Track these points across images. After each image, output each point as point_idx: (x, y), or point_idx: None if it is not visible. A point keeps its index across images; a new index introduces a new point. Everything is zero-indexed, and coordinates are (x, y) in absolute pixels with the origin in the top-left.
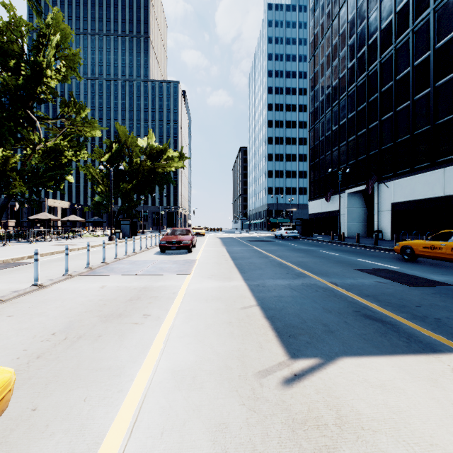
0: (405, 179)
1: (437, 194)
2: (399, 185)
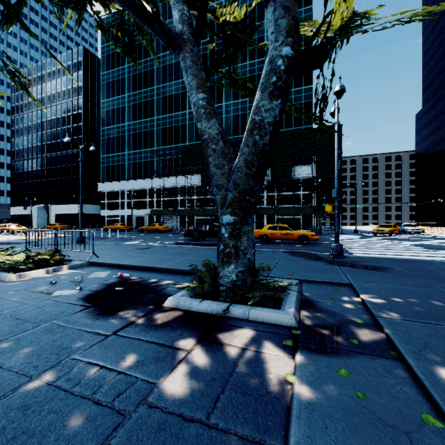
0: (60, 205)
1: (68, 212)
2: (58, 207)
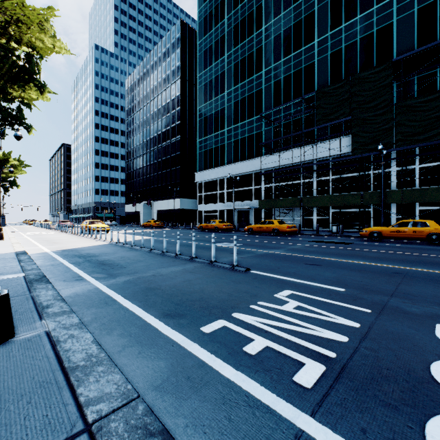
0: (160, 201)
1: (167, 208)
2: (159, 203)
